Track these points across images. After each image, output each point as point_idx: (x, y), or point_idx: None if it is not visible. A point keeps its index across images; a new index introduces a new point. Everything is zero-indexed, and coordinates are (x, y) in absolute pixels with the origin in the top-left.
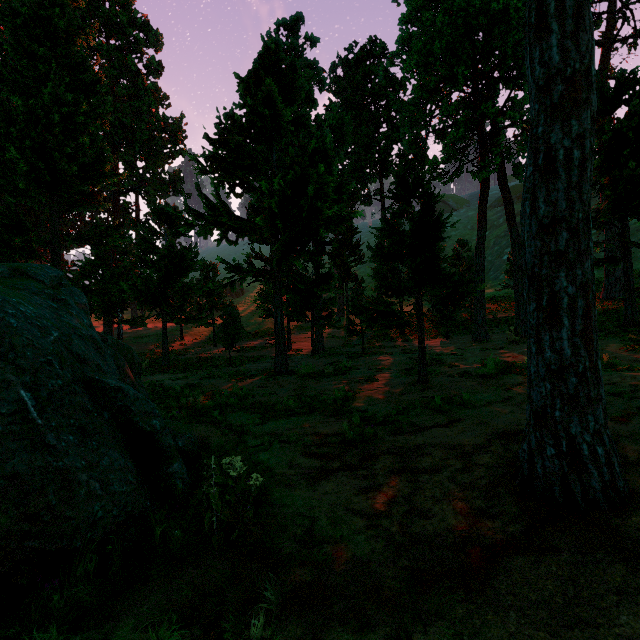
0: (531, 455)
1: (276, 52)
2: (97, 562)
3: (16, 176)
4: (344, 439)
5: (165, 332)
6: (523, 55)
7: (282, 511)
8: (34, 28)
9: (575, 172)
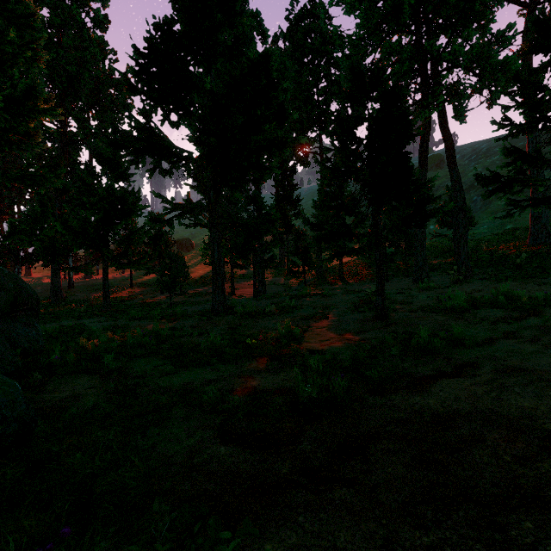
0: None
1: None
2: None
3: None
4: (294, 401)
5: (106, 276)
6: None
7: None
8: None
9: None
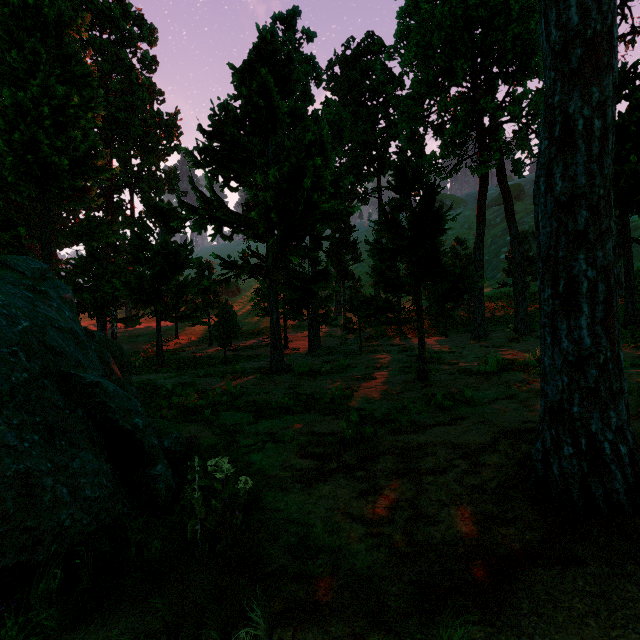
0: (546, 455)
1: (272, 42)
2: (63, 578)
3: (5, 170)
4: (342, 438)
5: (159, 330)
6: (522, 49)
7: (274, 517)
8: (23, 18)
9: (596, 144)
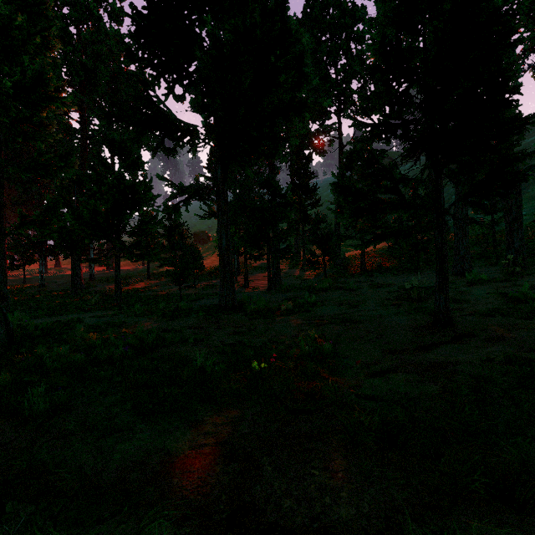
0: None
1: None
2: None
3: None
4: None
5: (117, 268)
6: None
7: None
8: None
9: None
